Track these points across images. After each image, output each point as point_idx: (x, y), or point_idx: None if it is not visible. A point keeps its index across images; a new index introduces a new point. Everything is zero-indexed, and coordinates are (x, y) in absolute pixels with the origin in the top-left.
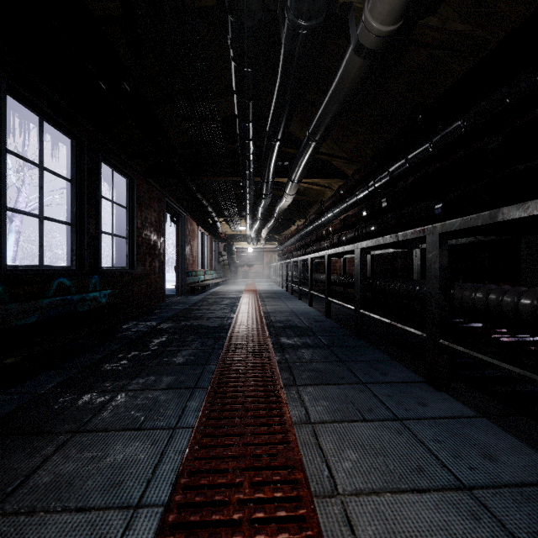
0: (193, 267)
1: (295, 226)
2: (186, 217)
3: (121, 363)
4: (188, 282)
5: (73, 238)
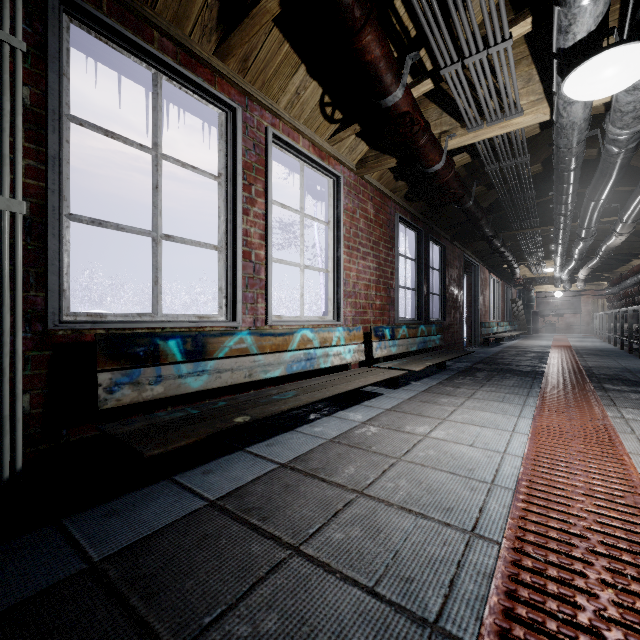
0: (485, 318)
1: (639, 260)
2: (479, 266)
3: (465, 380)
4: (482, 333)
5: (416, 299)
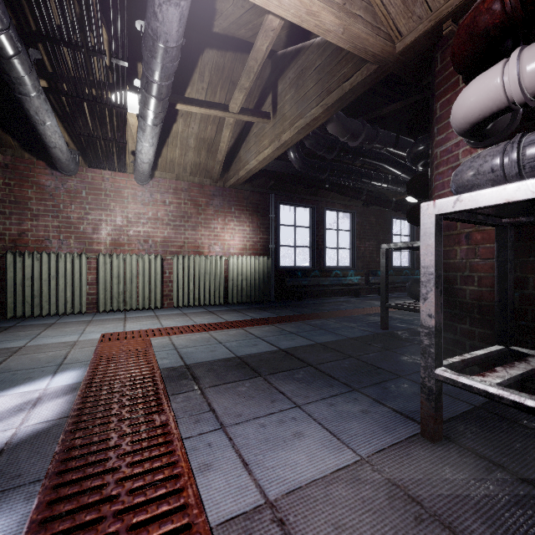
0: None
1: None
2: None
3: None
4: None
5: (410, 256)
